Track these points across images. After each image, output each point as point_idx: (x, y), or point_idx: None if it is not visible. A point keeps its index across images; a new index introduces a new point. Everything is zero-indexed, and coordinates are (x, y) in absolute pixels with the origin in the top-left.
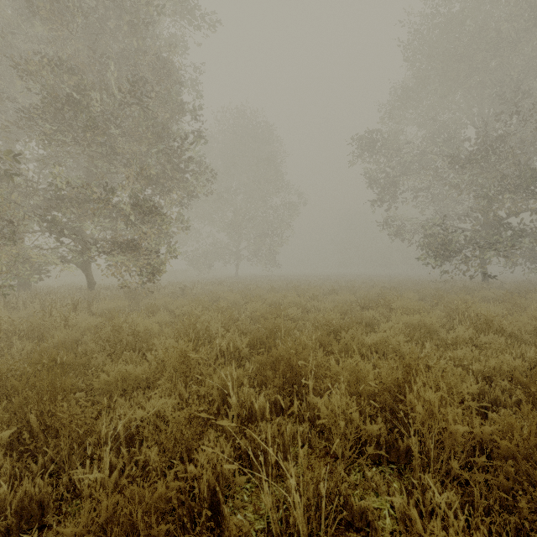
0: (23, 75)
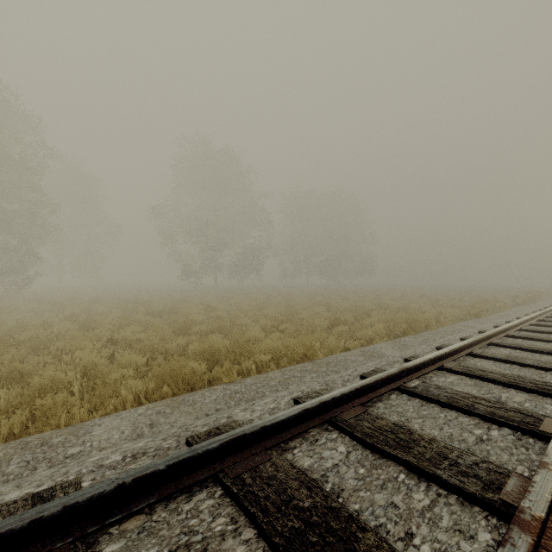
0: None
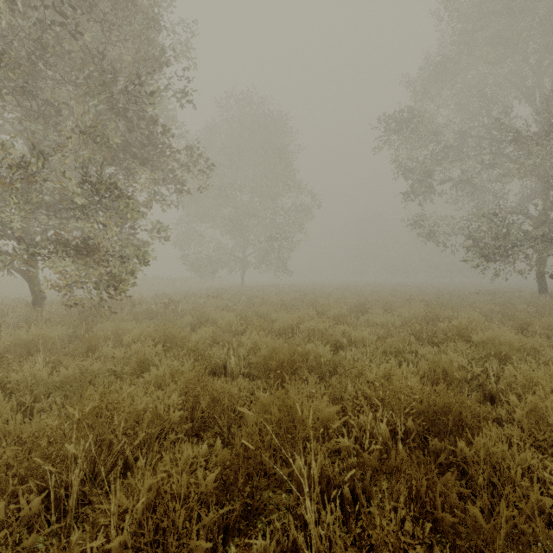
0: None
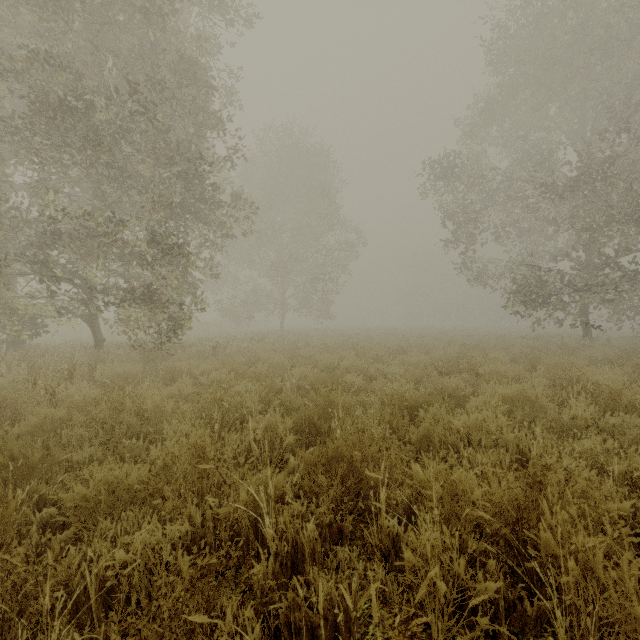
0: (4, 75)
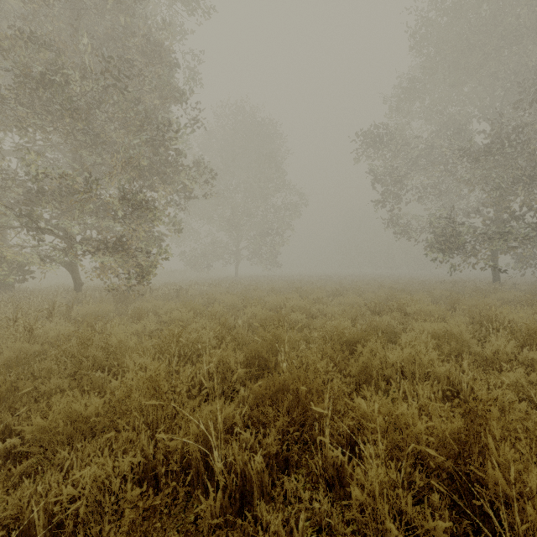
0: None
